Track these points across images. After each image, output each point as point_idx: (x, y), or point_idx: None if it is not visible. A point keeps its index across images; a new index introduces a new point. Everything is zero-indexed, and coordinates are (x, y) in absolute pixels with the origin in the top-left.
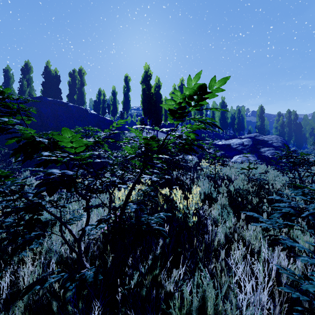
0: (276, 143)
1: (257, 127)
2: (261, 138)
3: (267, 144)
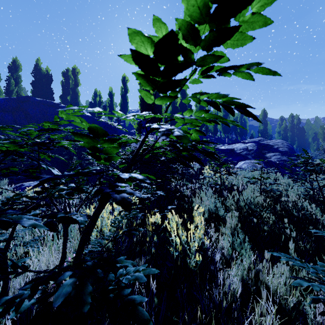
0: (282, 148)
1: (260, 131)
2: (265, 142)
3: (273, 149)
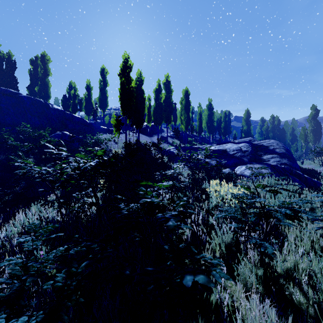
0: (279, 149)
1: (244, 131)
2: (258, 142)
3: (269, 151)
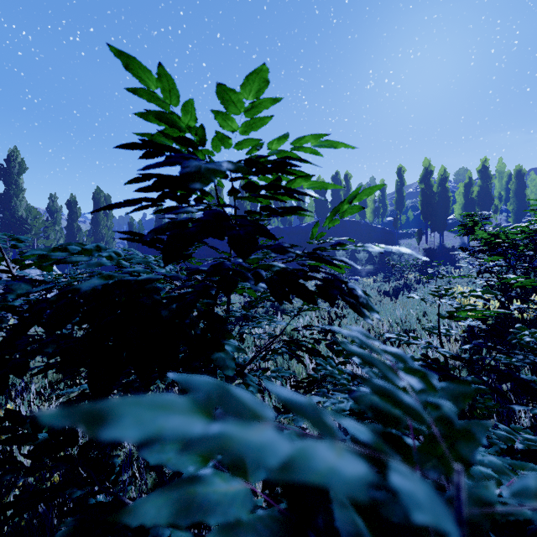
0: None
1: None
2: None
3: None
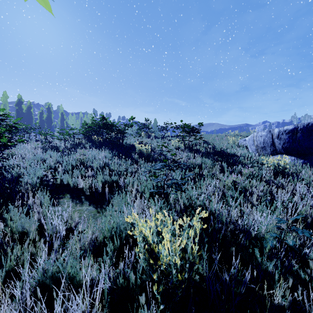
0: None
1: None
2: None
3: None
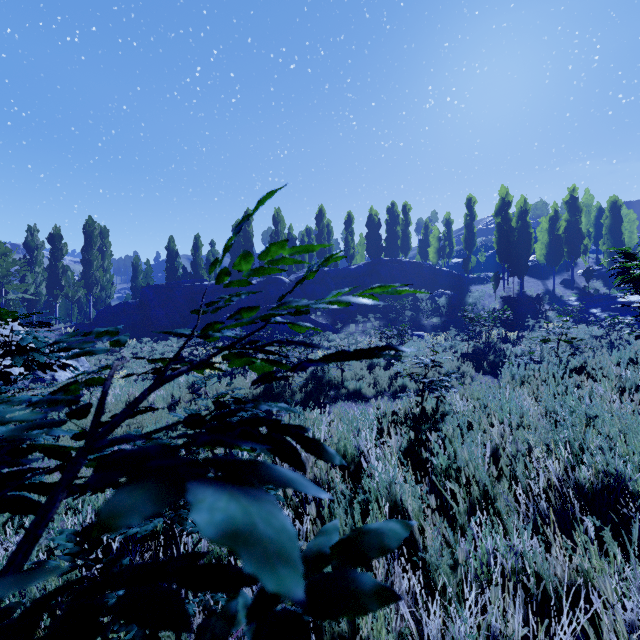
0: None
1: None
2: None
3: None
